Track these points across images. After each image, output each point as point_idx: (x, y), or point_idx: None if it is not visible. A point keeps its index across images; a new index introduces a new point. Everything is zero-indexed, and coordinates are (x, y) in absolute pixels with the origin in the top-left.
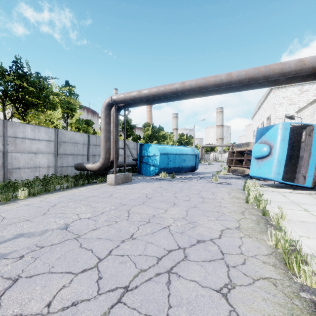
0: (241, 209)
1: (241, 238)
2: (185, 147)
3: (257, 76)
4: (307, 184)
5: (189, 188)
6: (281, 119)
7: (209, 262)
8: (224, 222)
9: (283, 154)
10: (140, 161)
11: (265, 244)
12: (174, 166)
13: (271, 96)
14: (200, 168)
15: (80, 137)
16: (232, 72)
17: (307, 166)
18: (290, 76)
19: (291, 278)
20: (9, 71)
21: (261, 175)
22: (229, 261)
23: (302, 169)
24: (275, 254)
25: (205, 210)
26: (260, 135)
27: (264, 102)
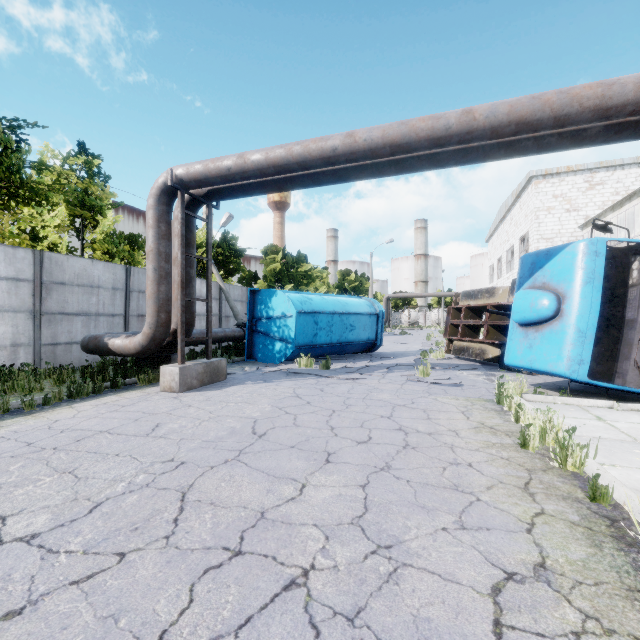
0: (518, 474)
1: None
2: (355, 298)
3: (540, 116)
4: None
5: (366, 398)
6: (550, 240)
7: None
8: (489, 539)
9: (590, 314)
10: (252, 330)
11: None
12: (329, 340)
13: (529, 193)
14: (384, 342)
15: (106, 271)
16: (475, 107)
17: None
18: (619, 118)
19: None
20: None
21: (535, 364)
22: None
23: (636, 351)
24: None
25: (418, 479)
26: (530, 269)
27: (515, 207)
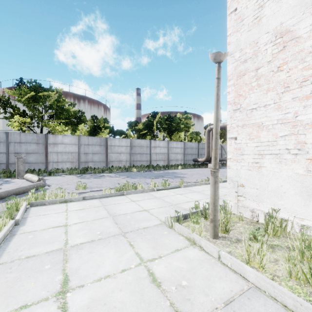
0: None
1: None
2: None
3: None
4: None
5: None
6: None
7: None
8: None
9: None
10: None
11: None
12: None
13: None
14: None
15: (194, 144)
16: None
17: None
18: None
19: None
20: (167, 119)
21: None
22: None
23: None
24: None
25: None
26: None
27: None
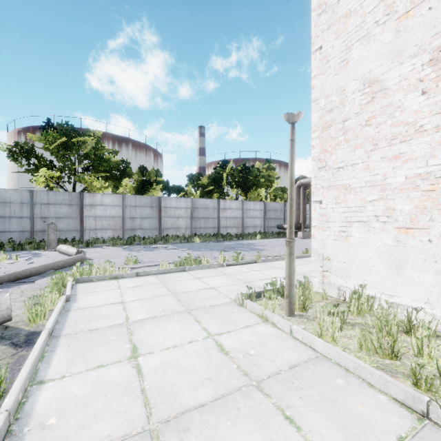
0: None
1: None
2: None
3: None
4: None
5: None
6: None
7: None
8: None
9: None
10: None
11: None
12: None
13: None
14: None
15: (279, 205)
16: None
17: None
18: None
19: None
20: (241, 170)
21: None
22: None
23: None
24: None
25: None
26: None
27: None
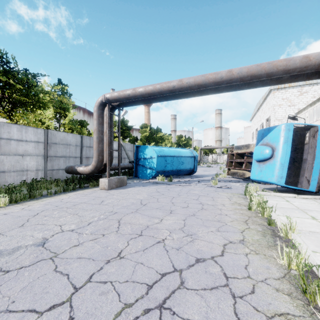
0: (244, 217)
1: (246, 255)
2: (184, 149)
3: (260, 73)
4: (311, 188)
5: (188, 193)
6: (280, 120)
7: (211, 291)
8: (227, 234)
9: (286, 156)
10: (137, 164)
11: (275, 263)
12: (172, 168)
13: (270, 97)
14: (198, 170)
15: (73, 138)
16: (233, 69)
17: (311, 169)
18: (294, 73)
19: (313, 314)
20: None
21: (263, 178)
22: (235, 289)
23: (306, 173)
24: (289, 277)
25: (205, 218)
26: (261, 136)
27: (264, 104)
